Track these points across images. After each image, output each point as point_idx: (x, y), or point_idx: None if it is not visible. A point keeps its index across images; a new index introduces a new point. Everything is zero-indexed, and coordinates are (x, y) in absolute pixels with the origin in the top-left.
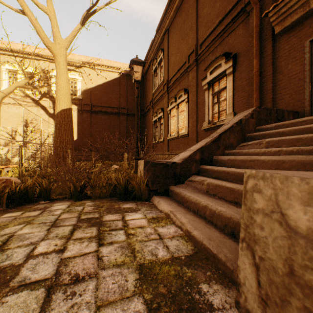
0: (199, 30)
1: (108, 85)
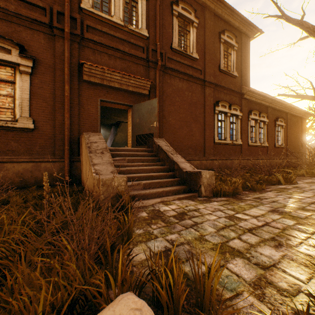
0: None
1: None
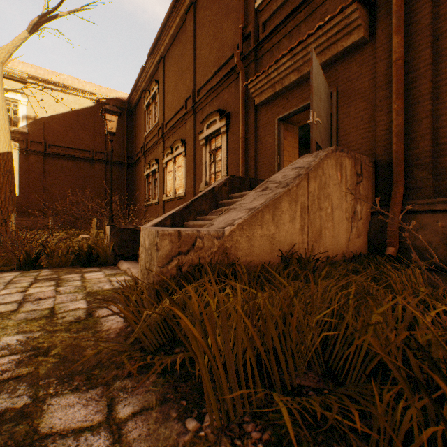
0: (197, 73)
1: (75, 116)
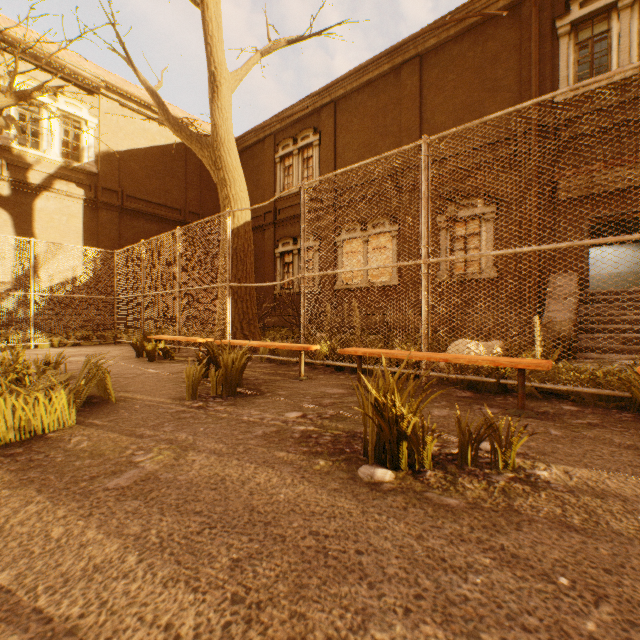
0: None
1: (160, 155)
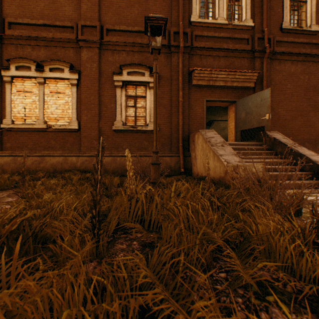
0: (104, 10)
1: None
